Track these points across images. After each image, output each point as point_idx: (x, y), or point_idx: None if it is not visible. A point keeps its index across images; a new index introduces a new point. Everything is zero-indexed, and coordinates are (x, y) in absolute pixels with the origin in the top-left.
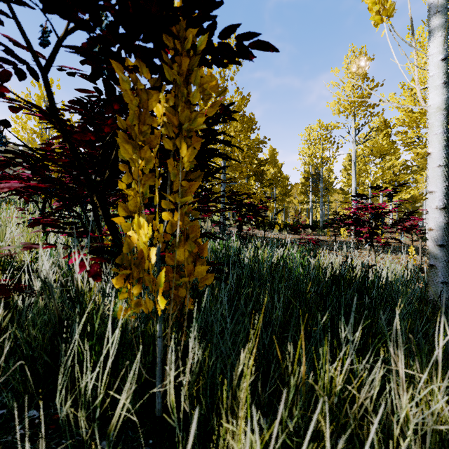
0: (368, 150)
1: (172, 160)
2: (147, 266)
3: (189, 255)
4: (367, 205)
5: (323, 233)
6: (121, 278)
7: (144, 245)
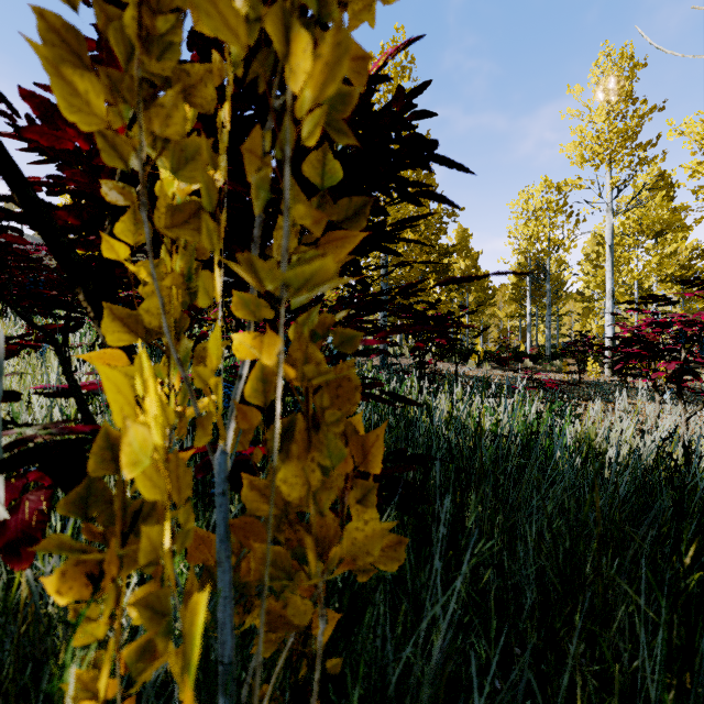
0: (633, 225)
1: (260, 128)
2: (158, 550)
3: (323, 484)
4: (671, 317)
5: (551, 368)
6: (82, 569)
7: (152, 460)
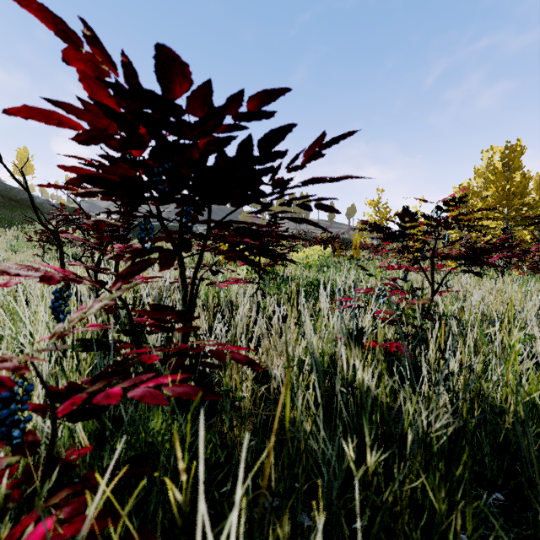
0: None
1: None
2: None
3: None
4: None
5: None
6: None
7: None
